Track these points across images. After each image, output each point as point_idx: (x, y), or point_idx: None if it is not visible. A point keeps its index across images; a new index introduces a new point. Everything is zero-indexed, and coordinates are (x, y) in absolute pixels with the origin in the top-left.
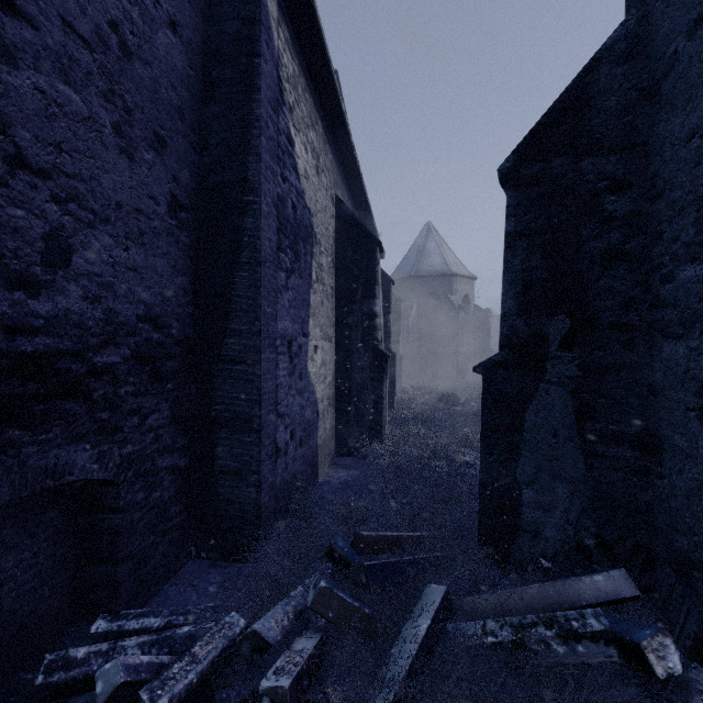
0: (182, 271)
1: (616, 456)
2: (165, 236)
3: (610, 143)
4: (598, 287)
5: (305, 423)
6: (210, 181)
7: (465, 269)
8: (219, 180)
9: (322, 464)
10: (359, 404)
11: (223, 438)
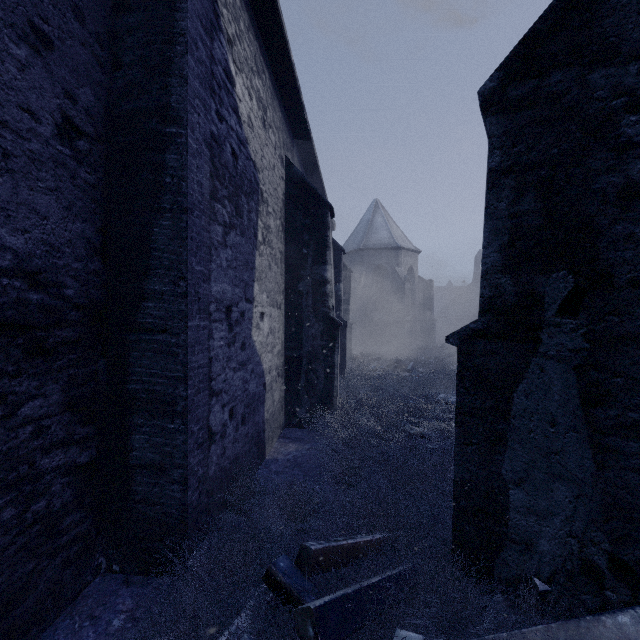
0: (83, 216)
1: (638, 452)
2: (51, 166)
3: (629, 47)
4: (612, 234)
5: (249, 398)
6: (123, 109)
7: (409, 243)
8: (134, 107)
9: (270, 439)
10: (310, 374)
11: (140, 424)
